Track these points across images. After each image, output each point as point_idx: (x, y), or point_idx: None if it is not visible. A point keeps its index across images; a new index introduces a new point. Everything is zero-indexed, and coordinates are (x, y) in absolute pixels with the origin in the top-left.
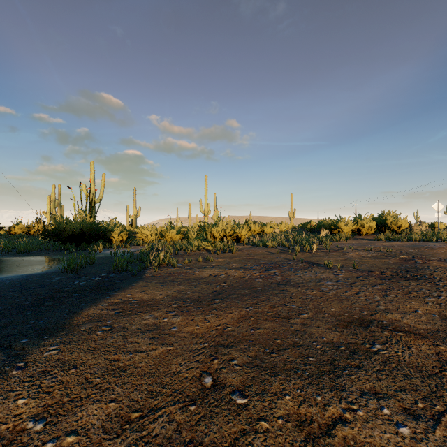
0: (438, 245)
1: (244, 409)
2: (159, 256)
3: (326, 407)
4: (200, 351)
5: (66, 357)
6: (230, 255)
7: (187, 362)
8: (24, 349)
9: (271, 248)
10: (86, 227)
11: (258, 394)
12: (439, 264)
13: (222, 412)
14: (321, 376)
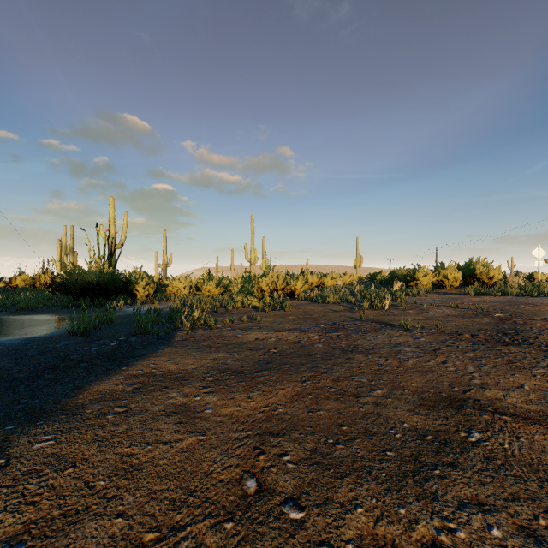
0: (540, 301)
1: (299, 528)
2: (193, 315)
3: (413, 525)
4: (242, 442)
5: (62, 451)
6: (281, 313)
7: (224, 458)
8: (8, 439)
9: (333, 305)
10: (104, 278)
11: (318, 506)
12: (545, 325)
13: (269, 532)
14: (404, 478)
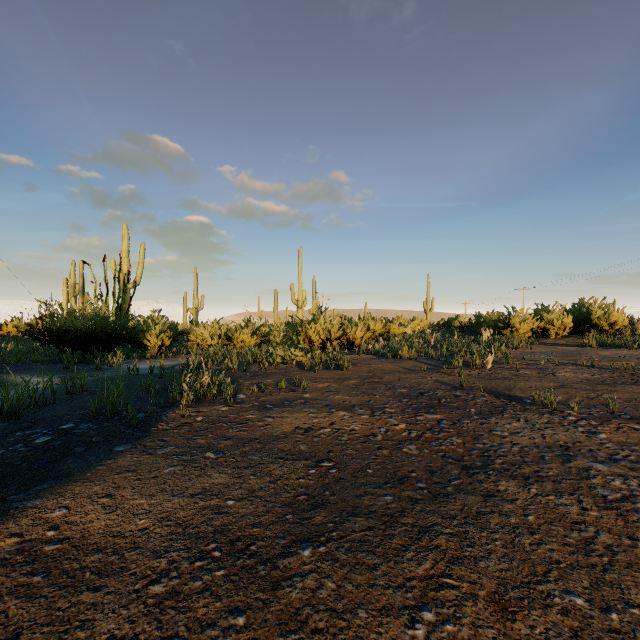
0: None
1: None
2: (200, 381)
3: None
4: None
5: None
6: (337, 374)
7: None
8: None
9: (408, 361)
10: (100, 324)
11: None
12: None
13: None
14: None
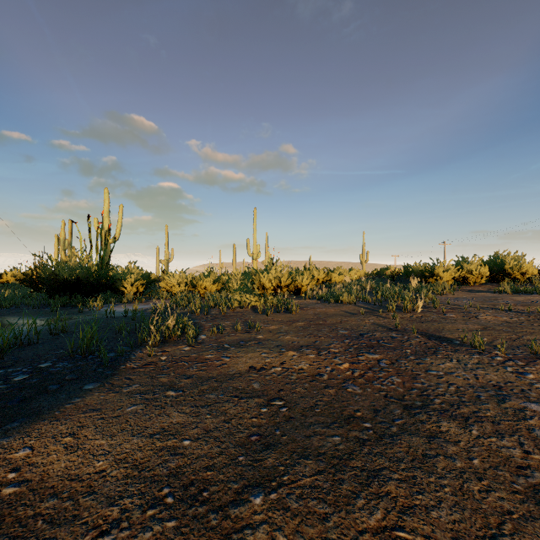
0: None
1: None
2: (165, 323)
3: None
4: None
5: None
6: (287, 317)
7: None
8: None
9: (347, 305)
10: (83, 273)
11: None
12: None
13: None
14: None
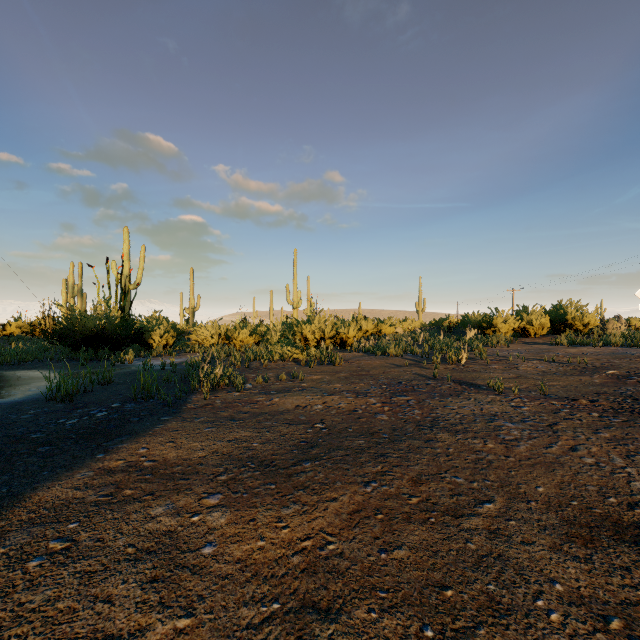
0: None
1: None
2: (214, 372)
3: None
4: (259, 635)
5: None
6: (330, 368)
7: None
8: None
9: (394, 358)
10: (110, 324)
11: None
12: None
13: None
14: None
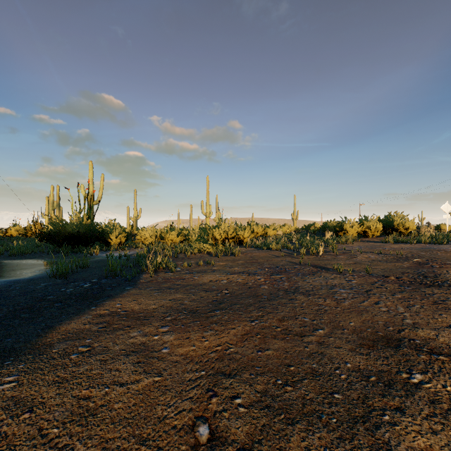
0: (450, 248)
1: None
2: (156, 260)
3: None
4: (195, 383)
5: (22, 394)
6: (232, 258)
7: (177, 401)
8: None
9: (275, 251)
10: (83, 229)
11: None
12: None
13: None
14: (354, 424)
